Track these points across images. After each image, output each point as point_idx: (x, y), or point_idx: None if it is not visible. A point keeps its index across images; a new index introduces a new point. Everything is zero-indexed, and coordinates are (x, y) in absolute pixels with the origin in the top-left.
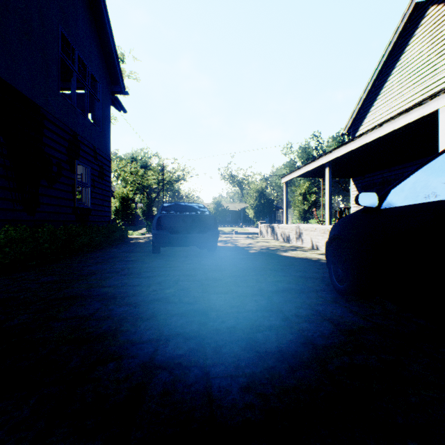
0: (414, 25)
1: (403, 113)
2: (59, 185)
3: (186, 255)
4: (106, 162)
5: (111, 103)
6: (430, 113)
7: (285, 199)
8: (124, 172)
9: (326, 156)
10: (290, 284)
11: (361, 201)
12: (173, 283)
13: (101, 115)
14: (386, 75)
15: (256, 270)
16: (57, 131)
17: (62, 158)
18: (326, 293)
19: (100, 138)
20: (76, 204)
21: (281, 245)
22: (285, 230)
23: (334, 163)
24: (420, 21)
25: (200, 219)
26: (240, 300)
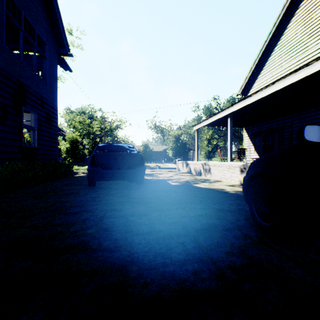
0: (290, 14)
1: (292, 73)
2: (4, 127)
3: (117, 188)
4: (53, 110)
5: (58, 63)
6: (315, 72)
7: (196, 142)
8: (74, 122)
9: (228, 109)
10: (212, 218)
11: (306, 135)
12: (98, 220)
13: (48, 71)
14: (270, 51)
15: (178, 203)
16: (2, 79)
17: (7, 103)
18: (250, 230)
19: (47, 90)
20: (23, 144)
21: (195, 178)
22: (197, 166)
23: (233, 115)
24: (295, 11)
25: (129, 157)
26: (165, 244)
